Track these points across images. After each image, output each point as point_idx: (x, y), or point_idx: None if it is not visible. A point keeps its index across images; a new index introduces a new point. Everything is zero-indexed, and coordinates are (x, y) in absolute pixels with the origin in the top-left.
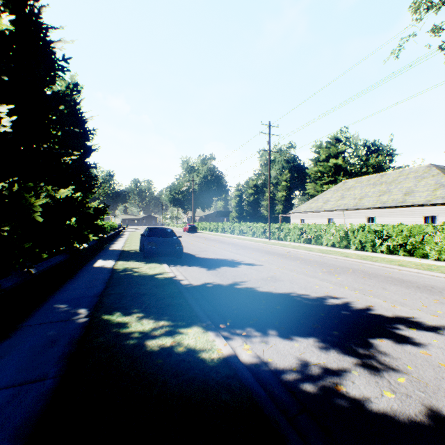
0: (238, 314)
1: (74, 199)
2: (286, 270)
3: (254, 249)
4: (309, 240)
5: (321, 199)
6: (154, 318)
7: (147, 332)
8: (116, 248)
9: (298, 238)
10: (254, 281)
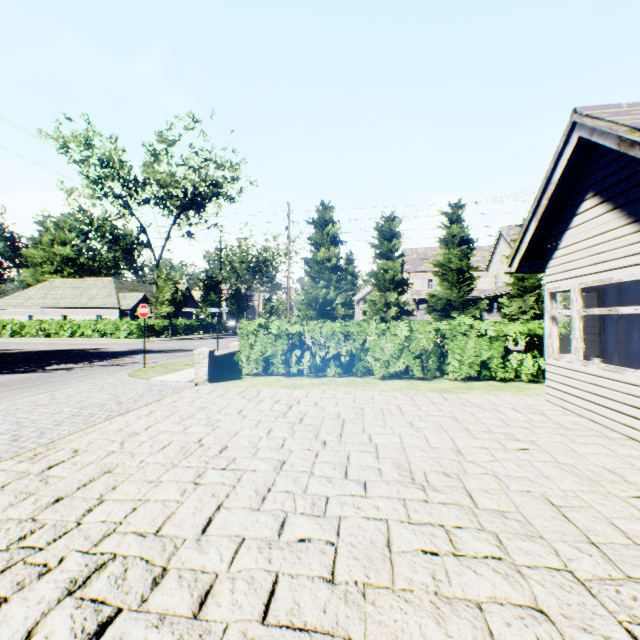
0: None
1: None
2: None
3: None
4: None
5: (25, 295)
6: None
7: None
8: None
9: None
10: None
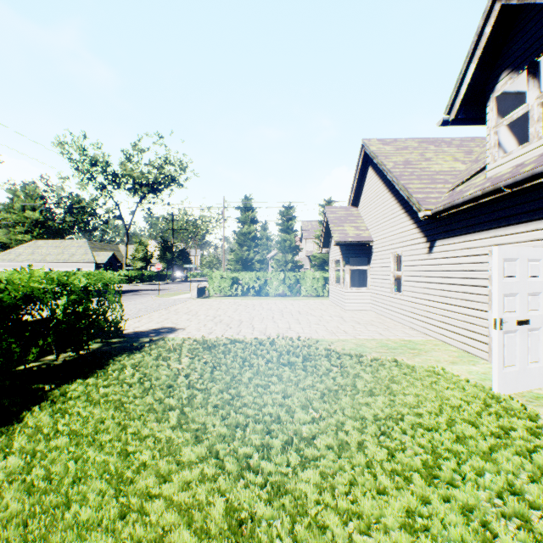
0: None
1: None
2: None
3: None
4: None
5: (15, 252)
6: None
7: None
8: None
9: None
10: None
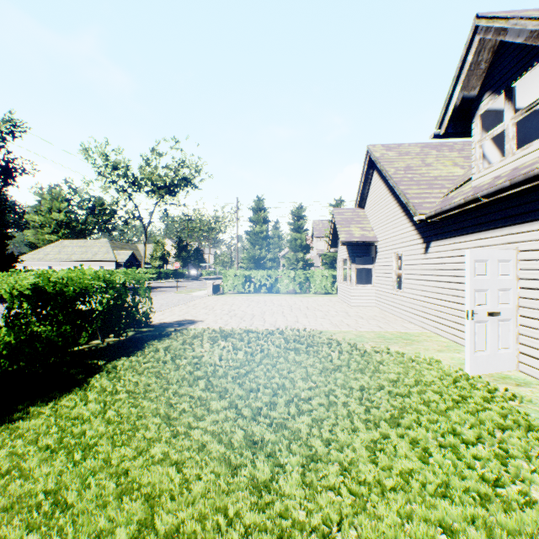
0: None
1: None
2: None
3: None
4: None
5: (44, 252)
6: None
7: None
8: None
9: None
10: None
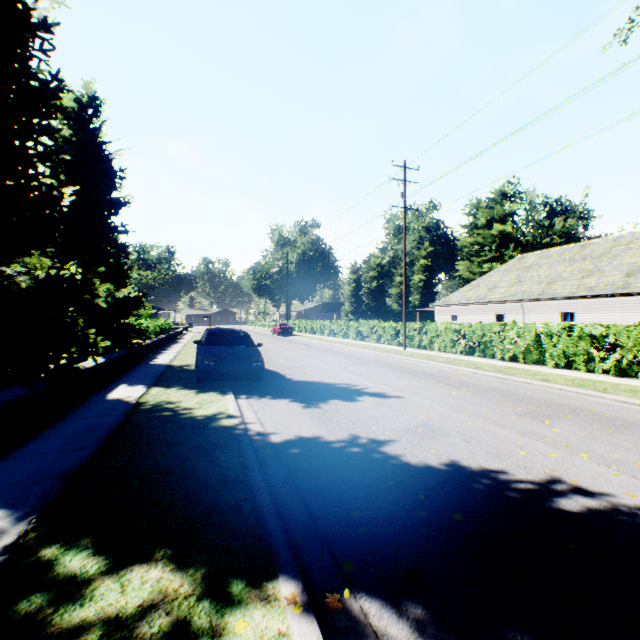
0: (368, 541)
1: (66, 281)
2: (446, 408)
3: (382, 364)
4: (470, 349)
5: (484, 284)
6: (162, 563)
7: (121, 632)
8: (160, 362)
9: (452, 345)
10: (392, 437)
